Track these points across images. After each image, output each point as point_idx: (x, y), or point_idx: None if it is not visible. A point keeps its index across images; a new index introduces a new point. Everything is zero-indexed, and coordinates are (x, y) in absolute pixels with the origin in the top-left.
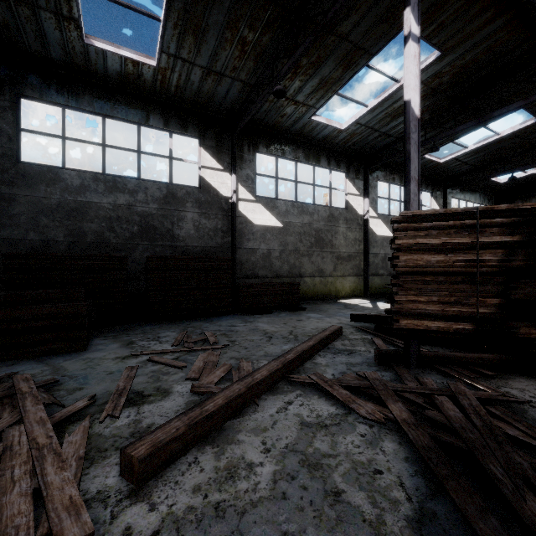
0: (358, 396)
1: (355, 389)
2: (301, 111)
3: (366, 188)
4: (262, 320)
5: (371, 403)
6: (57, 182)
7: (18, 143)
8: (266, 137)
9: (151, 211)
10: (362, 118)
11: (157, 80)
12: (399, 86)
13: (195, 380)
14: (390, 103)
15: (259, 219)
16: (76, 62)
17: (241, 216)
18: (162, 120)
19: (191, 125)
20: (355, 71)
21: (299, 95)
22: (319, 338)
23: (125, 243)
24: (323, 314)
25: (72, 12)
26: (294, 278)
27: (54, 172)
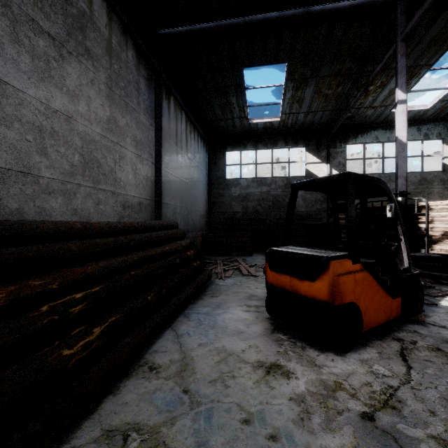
0: None
1: None
2: (380, 110)
3: None
4: None
5: None
6: (238, 185)
7: (225, 171)
8: (355, 132)
9: (278, 193)
10: (446, 96)
11: (281, 125)
12: None
13: None
14: None
15: None
16: (245, 130)
17: None
18: (283, 143)
19: (300, 140)
20: (419, 77)
21: (374, 103)
22: None
23: (265, 211)
24: None
25: (245, 115)
26: None
27: (237, 181)
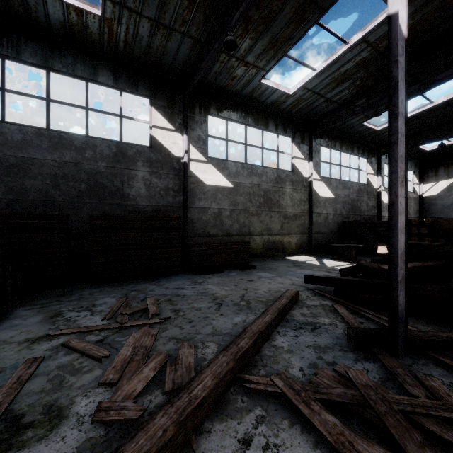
0: (348, 420)
1: (340, 404)
2: (251, 74)
3: (310, 153)
4: (212, 281)
5: (378, 446)
6: None
7: None
8: (217, 100)
9: (99, 169)
10: (309, 83)
11: (104, 34)
12: (347, 48)
13: (111, 386)
14: (337, 67)
15: (210, 180)
16: (14, 8)
17: (193, 176)
18: (111, 77)
19: (142, 84)
20: (306, 29)
21: (249, 55)
22: (277, 310)
23: (71, 201)
24: (274, 273)
25: None
26: (244, 236)
27: None
